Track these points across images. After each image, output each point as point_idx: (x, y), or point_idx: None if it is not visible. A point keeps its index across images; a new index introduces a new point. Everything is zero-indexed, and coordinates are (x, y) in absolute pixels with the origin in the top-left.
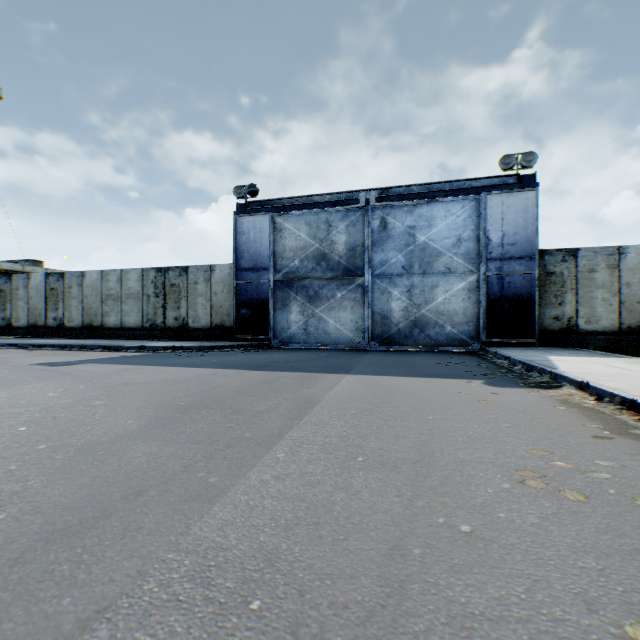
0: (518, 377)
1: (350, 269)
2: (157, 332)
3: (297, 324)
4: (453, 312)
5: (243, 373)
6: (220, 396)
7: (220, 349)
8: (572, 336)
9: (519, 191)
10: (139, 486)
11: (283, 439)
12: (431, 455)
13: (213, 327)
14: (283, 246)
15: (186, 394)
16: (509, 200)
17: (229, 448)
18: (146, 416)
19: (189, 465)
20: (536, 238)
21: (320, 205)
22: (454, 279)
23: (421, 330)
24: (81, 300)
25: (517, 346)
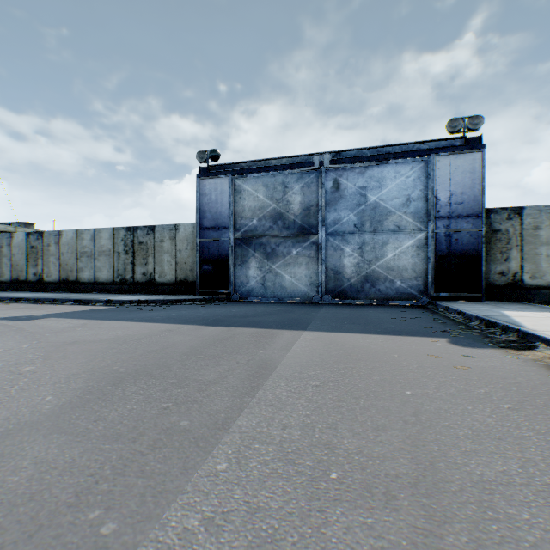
0: (481, 334)
1: (305, 227)
2: (127, 286)
3: (255, 279)
4: (402, 268)
5: (199, 329)
6: (167, 359)
7: (183, 302)
8: (517, 291)
9: (466, 152)
10: None
11: (228, 431)
12: (432, 466)
13: (178, 282)
14: (242, 206)
15: (131, 356)
16: (456, 161)
17: (154, 450)
18: (71, 389)
19: (85, 489)
20: (483, 197)
21: (277, 168)
22: (403, 236)
23: (372, 285)
24: (58, 257)
25: (464, 300)
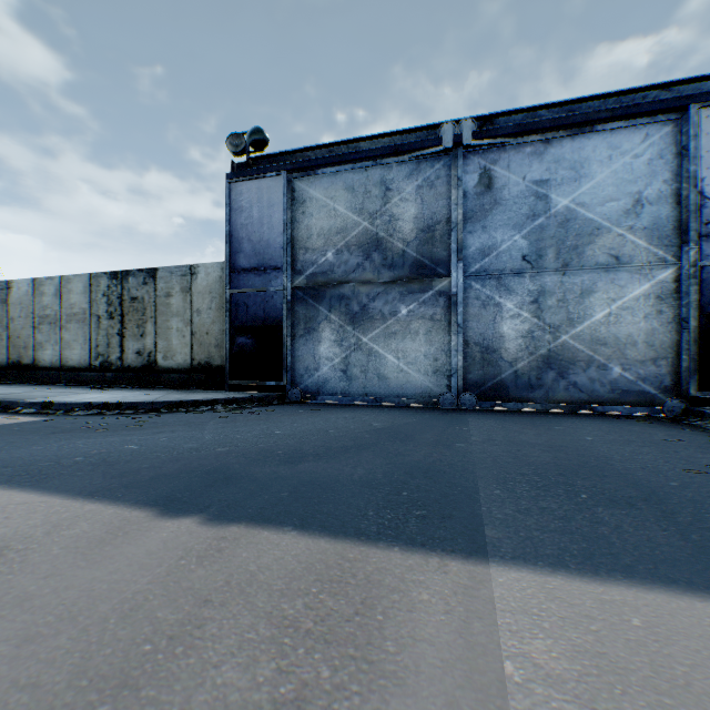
0: None
1: (424, 264)
2: (111, 374)
3: (331, 362)
4: (625, 340)
5: (109, 542)
6: None
7: (191, 407)
8: None
9: None
10: None
11: None
12: None
13: (195, 366)
14: (307, 229)
15: None
16: None
17: None
18: None
19: None
20: None
21: (370, 153)
22: (627, 277)
23: (559, 374)
24: (6, 325)
25: None
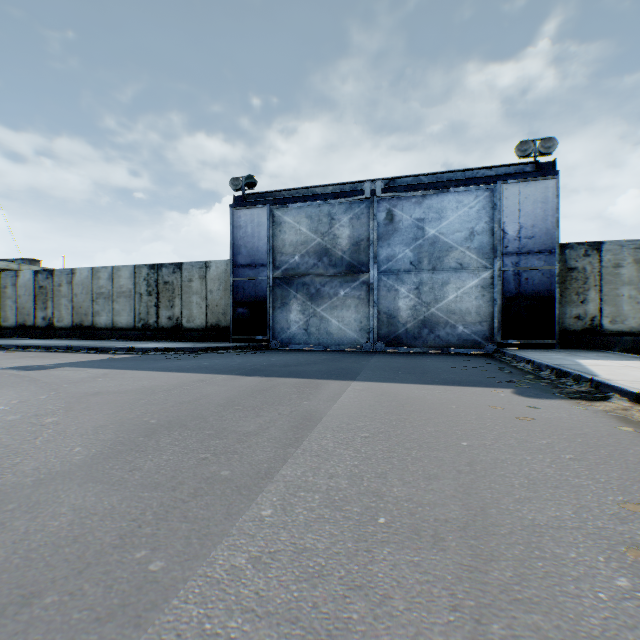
0: (550, 385)
1: (354, 265)
2: (150, 332)
3: (297, 324)
4: (465, 311)
5: (235, 379)
6: (202, 410)
7: (215, 351)
8: (595, 337)
9: (538, 180)
10: (35, 581)
11: (272, 480)
12: (484, 512)
13: (208, 327)
14: (282, 241)
15: (162, 407)
16: (527, 190)
17: (195, 497)
18: (101, 441)
19: (129, 532)
20: (556, 230)
21: (322, 197)
22: (466, 275)
23: (430, 330)
24: (71, 299)
25: (535, 348)
